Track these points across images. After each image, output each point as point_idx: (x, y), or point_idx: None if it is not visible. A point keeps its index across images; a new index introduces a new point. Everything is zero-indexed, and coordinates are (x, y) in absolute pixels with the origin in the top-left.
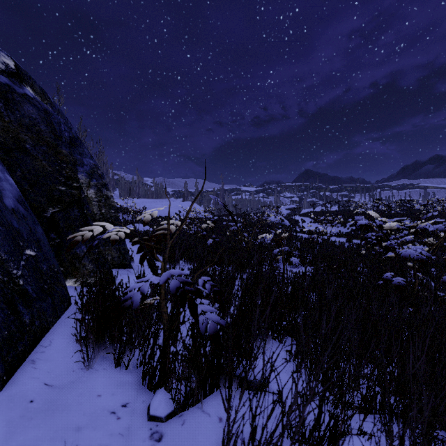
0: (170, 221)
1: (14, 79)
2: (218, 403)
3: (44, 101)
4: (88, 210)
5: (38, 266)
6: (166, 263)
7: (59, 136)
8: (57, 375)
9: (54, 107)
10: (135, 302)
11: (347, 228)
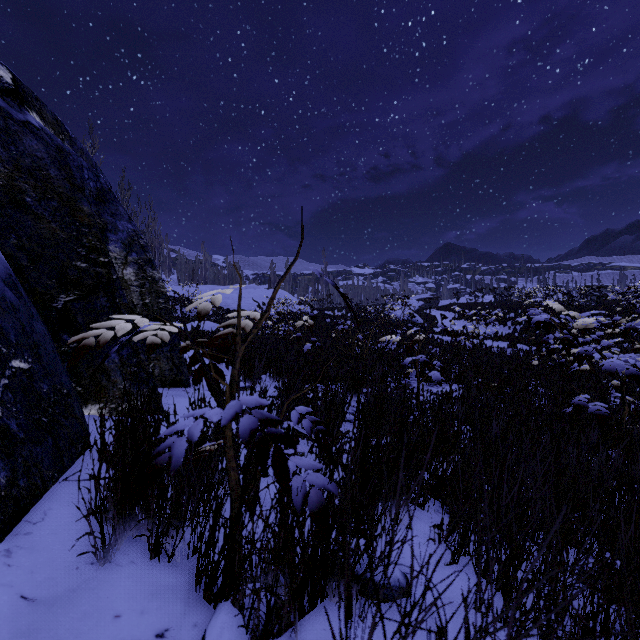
0: (243, 313)
1: (11, 99)
2: (324, 627)
3: (60, 135)
4: (123, 299)
5: (33, 386)
6: (234, 385)
7: (79, 185)
8: (47, 577)
9: (75, 146)
10: (175, 457)
11: (508, 327)
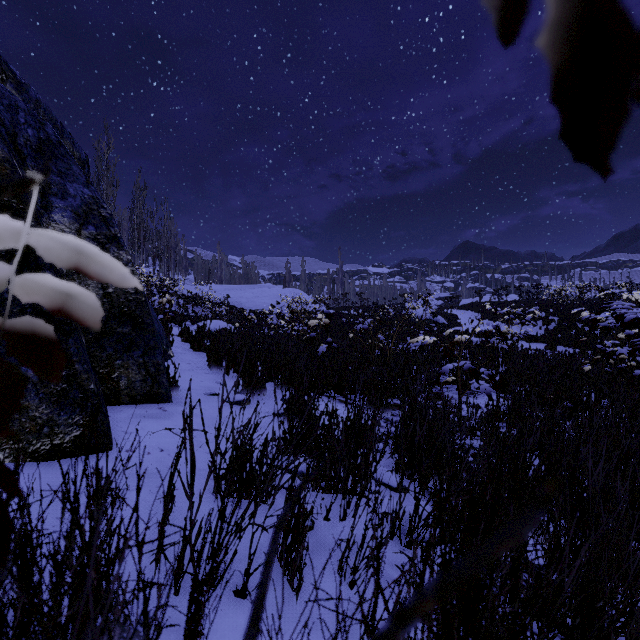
0: None
1: None
2: None
3: None
4: None
5: None
6: None
7: None
8: None
9: (26, 94)
10: None
11: (538, 327)
